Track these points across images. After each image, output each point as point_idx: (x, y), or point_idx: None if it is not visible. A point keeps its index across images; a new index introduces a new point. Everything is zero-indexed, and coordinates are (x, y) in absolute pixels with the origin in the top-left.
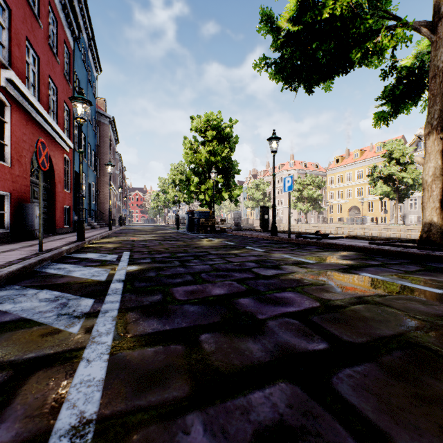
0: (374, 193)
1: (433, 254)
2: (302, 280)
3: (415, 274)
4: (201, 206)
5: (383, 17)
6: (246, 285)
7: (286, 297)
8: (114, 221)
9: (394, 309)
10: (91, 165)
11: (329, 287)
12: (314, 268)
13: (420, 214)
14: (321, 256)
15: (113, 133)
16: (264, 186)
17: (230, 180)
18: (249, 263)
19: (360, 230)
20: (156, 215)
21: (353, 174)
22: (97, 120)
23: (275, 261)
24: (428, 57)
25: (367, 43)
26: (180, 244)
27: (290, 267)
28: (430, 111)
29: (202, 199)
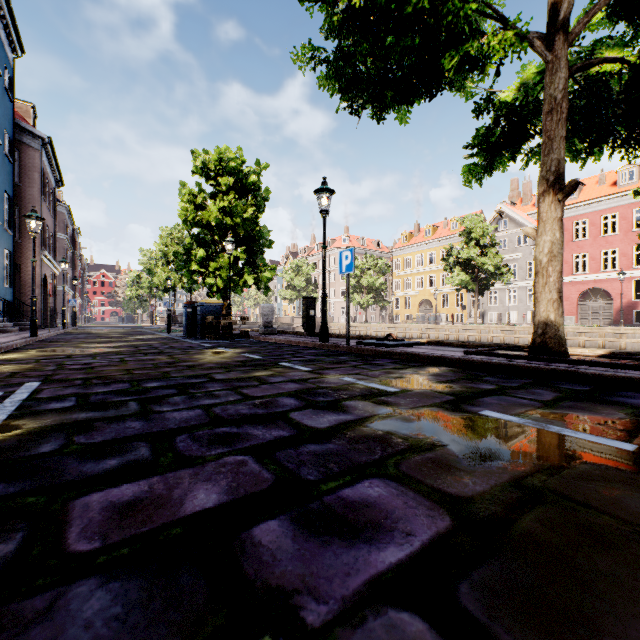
0: (451, 283)
1: (561, 369)
2: (389, 438)
3: (560, 407)
4: (210, 296)
5: (485, 14)
6: (276, 465)
7: (371, 500)
8: (53, 319)
9: (607, 517)
10: (0, 217)
11: (446, 455)
12: (402, 405)
13: (501, 310)
14: (404, 377)
15: (50, 166)
16: (307, 269)
17: (257, 256)
18: (284, 398)
19: (433, 332)
20: (136, 310)
21: (424, 257)
22: (16, 138)
23: (331, 391)
24: (533, 91)
25: (466, 46)
26: (161, 361)
27: (360, 404)
28: (546, 160)
29: (212, 285)
